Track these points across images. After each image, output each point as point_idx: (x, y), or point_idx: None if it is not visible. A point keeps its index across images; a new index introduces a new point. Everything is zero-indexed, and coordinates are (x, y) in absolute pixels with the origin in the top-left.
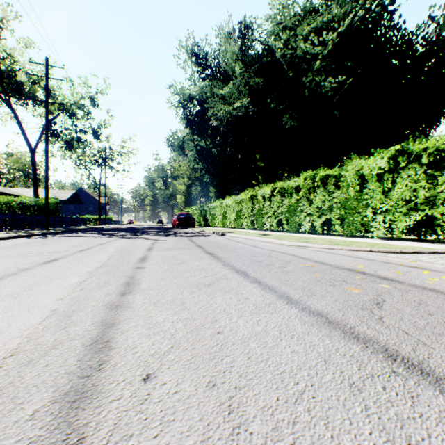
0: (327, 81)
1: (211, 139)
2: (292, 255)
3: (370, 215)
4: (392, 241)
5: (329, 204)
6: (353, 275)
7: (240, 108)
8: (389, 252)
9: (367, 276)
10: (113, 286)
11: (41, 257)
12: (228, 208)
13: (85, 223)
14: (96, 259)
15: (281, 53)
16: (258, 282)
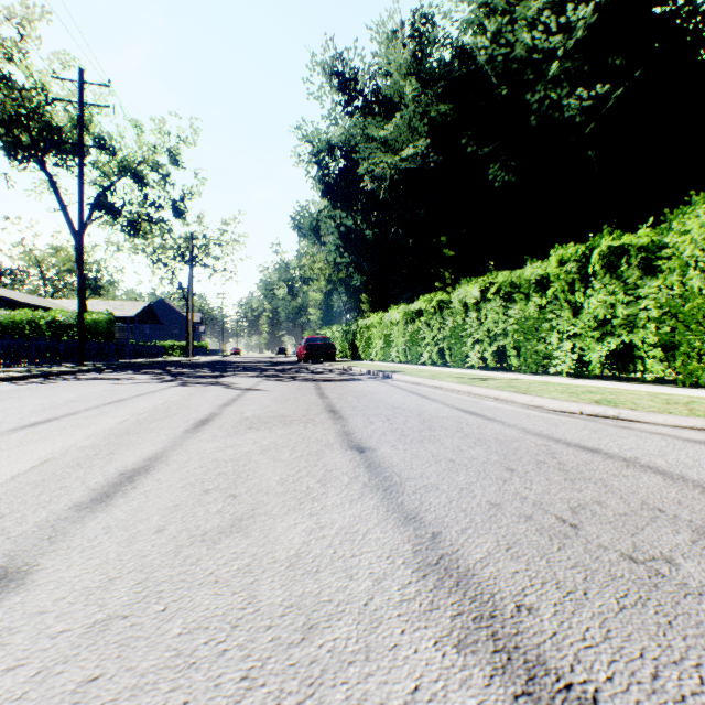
0: (574, 97)
1: (363, 214)
2: (644, 468)
3: None
4: None
5: (626, 311)
6: None
7: (414, 158)
8: None
9: None
10: None
11: None
12: (394, 328)
13: (161, 354)
14: None
15: (487, 56)
16: None
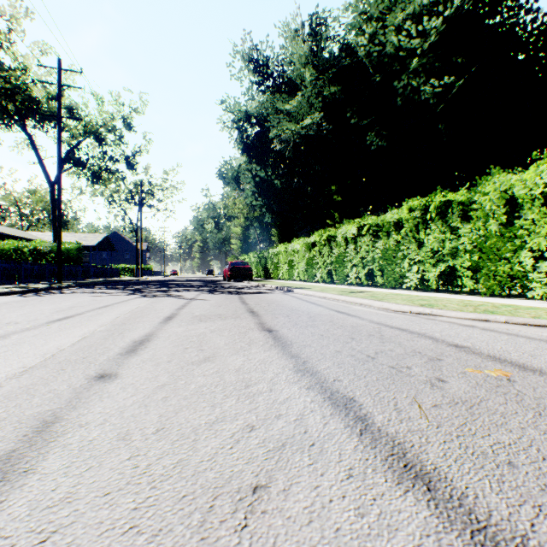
0: (429, 84)
1: (273, 168)
2: (426, 337)
3: (528, 261)
4: None
5: (451, 245)
6: None
7: (311, 126)
8: None
9: None
10: None
11: None
12: (295, 255)
13: (117, 274)
14: (54, 342)
15: (365, 51)
16: (421, 479)
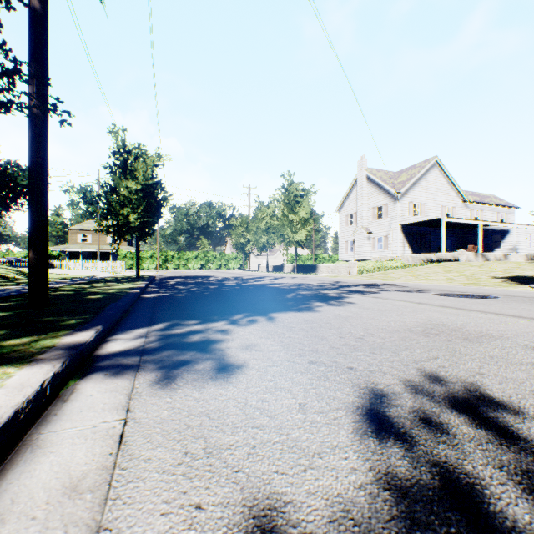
0: None
1: None
2: None
3: None
4: None
5: None
6: None
7: None
8: None
9: None
10: None
11: None
12: None
13: None
14: None
15: None
16: None
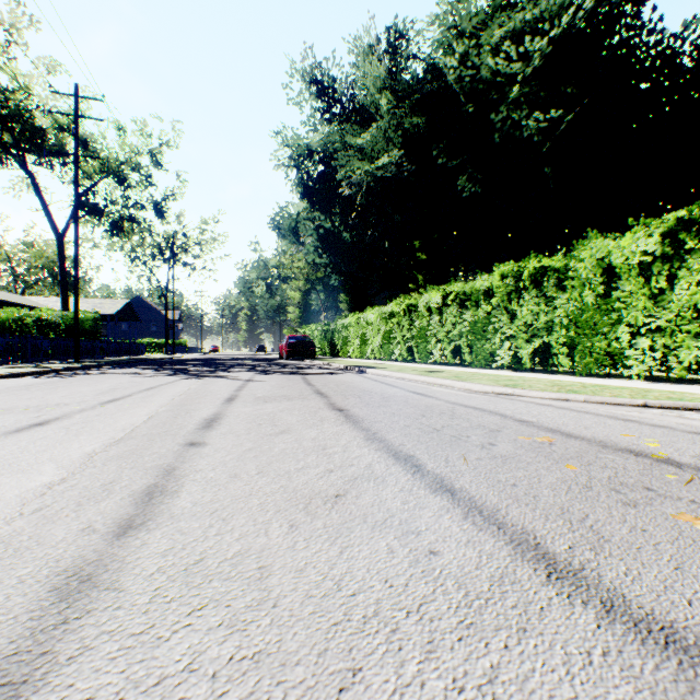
0: (532, 119)
1: (341, 217)
2: (496, 414)
3: (625, 337)
4: (670, 385)
5: (546, 318)
6: (657, 470)
7: (389, 167)
8: (684, 407)
9: (690, 473)
10: (115, 499)
11: (24, 416)
12: (369, 328)
13: (143, 351)
14: (124, 420)
15: (456, 75)
16: (448, 491)
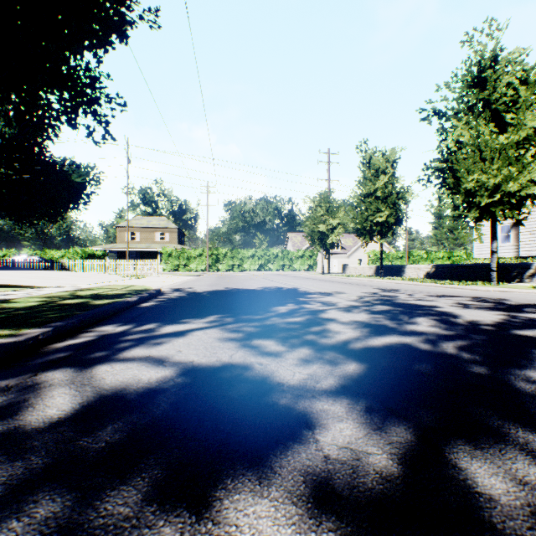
0: None
1: None
2: None
3: None
4: None
5: None
6: None
7: None
8: None
9: None
10: None
11: None
12: None
13: None
14: None
15: None
16: None
